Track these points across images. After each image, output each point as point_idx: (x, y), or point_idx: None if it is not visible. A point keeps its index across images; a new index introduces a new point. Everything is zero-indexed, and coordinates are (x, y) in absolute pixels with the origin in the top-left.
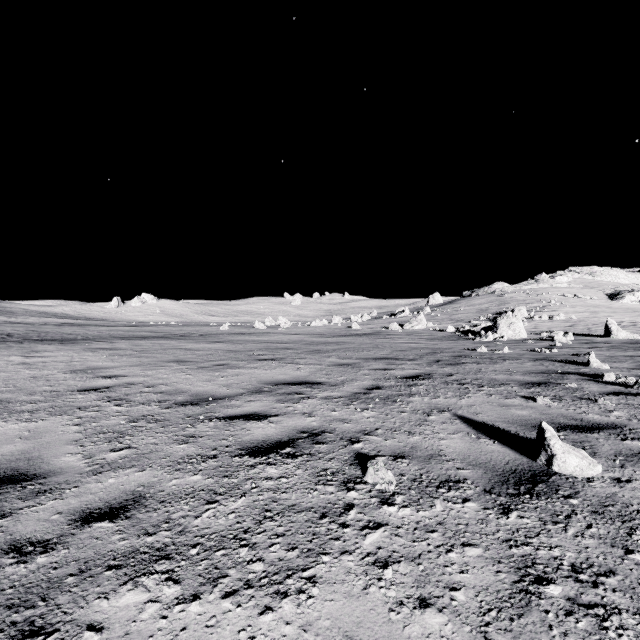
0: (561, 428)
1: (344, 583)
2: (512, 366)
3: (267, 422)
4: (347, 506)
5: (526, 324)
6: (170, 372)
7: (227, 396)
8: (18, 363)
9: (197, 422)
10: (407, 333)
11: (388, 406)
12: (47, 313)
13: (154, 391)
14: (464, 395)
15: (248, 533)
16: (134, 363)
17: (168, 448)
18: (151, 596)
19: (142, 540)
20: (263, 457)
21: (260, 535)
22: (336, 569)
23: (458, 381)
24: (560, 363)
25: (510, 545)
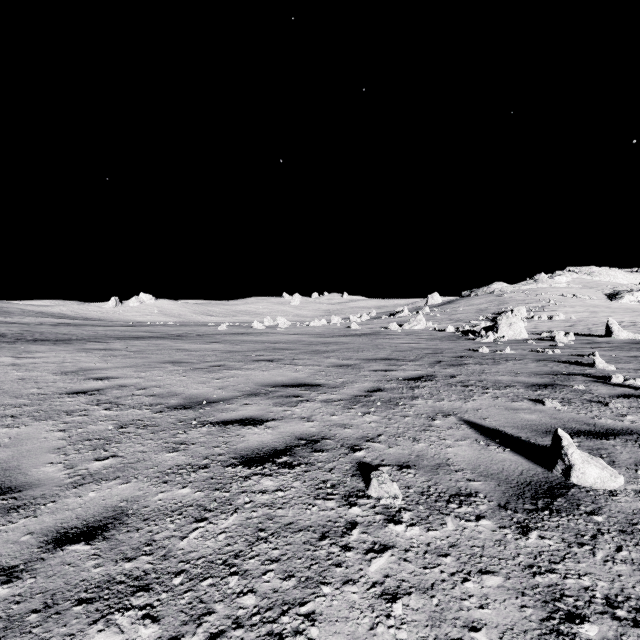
0: (574, 434)
1: (347, 621)
2: (516, 367)
3: (263, 427)
4: (349, 524)
5: (526, 324)
6: (164, 373)
7: (222, 399)
8: (8, 364)
9: (189, 427)
10: (407, 333)
11: (390, 410)
12: (44, 313)
13: (146, 394)
14: (469, 398)
15: (239, 558)
16: (128, 364)
17: (156, 457)
18: (124, 639)
19: (120, 567)
20: (258, 467)
21: (252, 560)
22: (338, 603)
23: (462, 383)
24: (564, 364)
25: (533, 572)
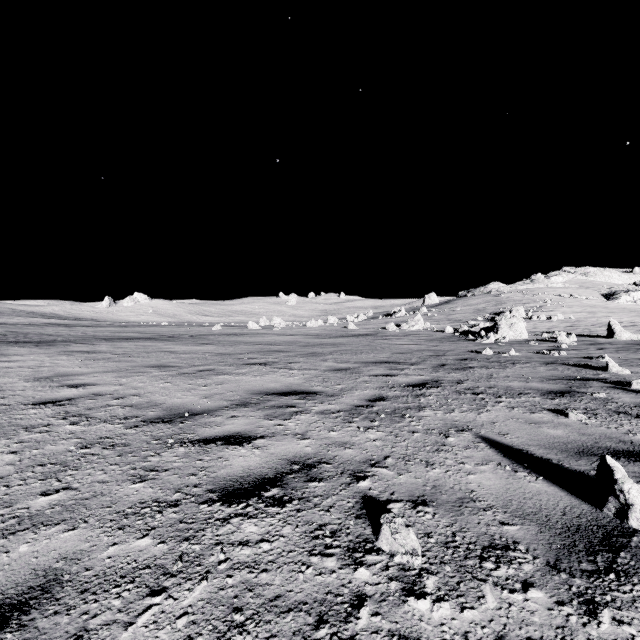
0: (612, 455)
1: None
2: (525, 371)
3: (250, 447)
4: (356, 599)
5: (525, 324)
6: (147, 379)
7: (207, 410)
8: None
9: (164, 448)
10: (405, 334)
11: (396, 423)
12: (35, 313)
13: (122, 404)
14: (482, 408)
15: None
16: (109, 369)
17: (118, 489)
18: None
19: None
20: (240, 504)
21: None
22: None
23: (471, 390)
24: (575, 367)
25: None
